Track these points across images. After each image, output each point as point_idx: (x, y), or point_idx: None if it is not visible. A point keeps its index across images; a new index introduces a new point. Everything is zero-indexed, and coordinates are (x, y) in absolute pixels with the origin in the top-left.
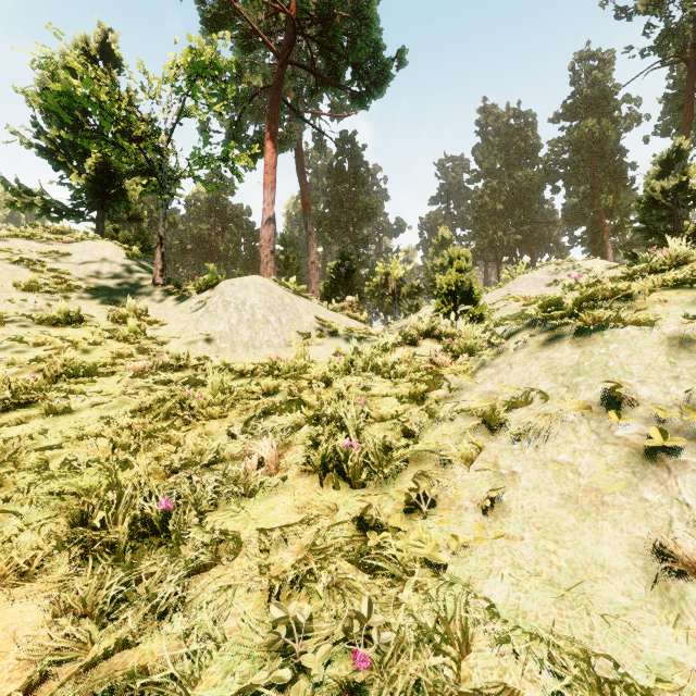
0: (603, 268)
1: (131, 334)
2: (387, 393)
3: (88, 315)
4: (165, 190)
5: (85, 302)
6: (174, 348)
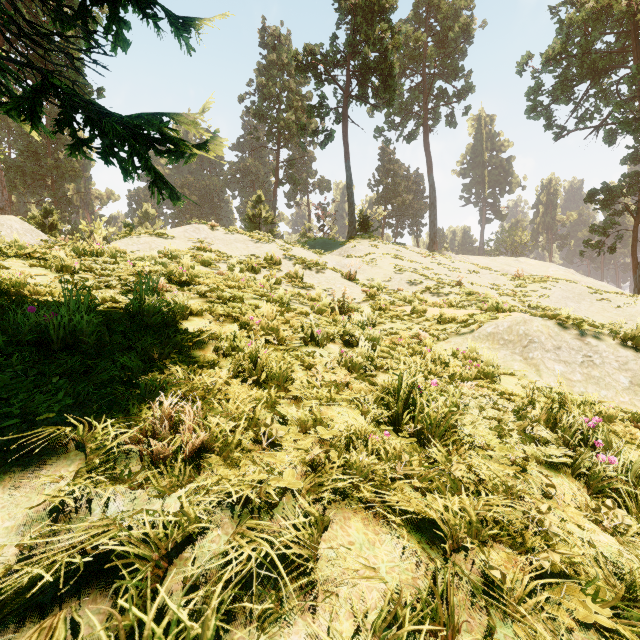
0: None
1: None
2: None
3: None
4: None
5: None
6: None
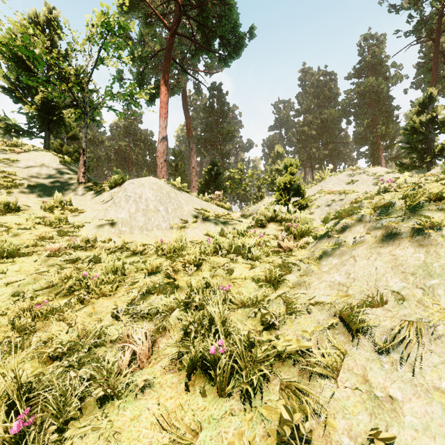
0: (383, 172)
1: (54, 220)
2: (247, 275)
3: (26, 205)
4: (86, 116)
5: (25, 196)
6: (84, 232)
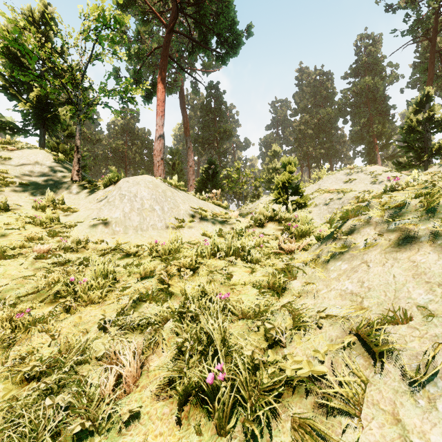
0: (381, 171)
1: (45, 220)
2: (247, 280)
3: (17, 204)
4: (81, 113)
5: (16, 194)
6: (75, 233)
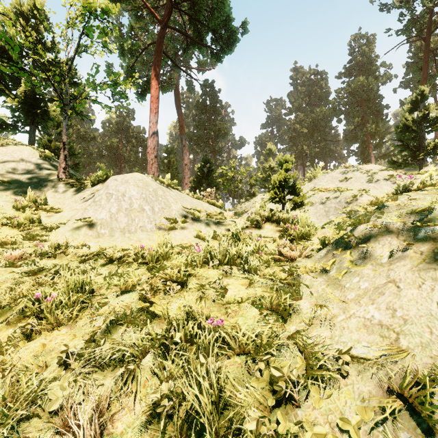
0: (377, 170)
1: (23, 221)
2: (245, 297)
3: None
4: (67, 107)
5: None
6: (53, 236)
